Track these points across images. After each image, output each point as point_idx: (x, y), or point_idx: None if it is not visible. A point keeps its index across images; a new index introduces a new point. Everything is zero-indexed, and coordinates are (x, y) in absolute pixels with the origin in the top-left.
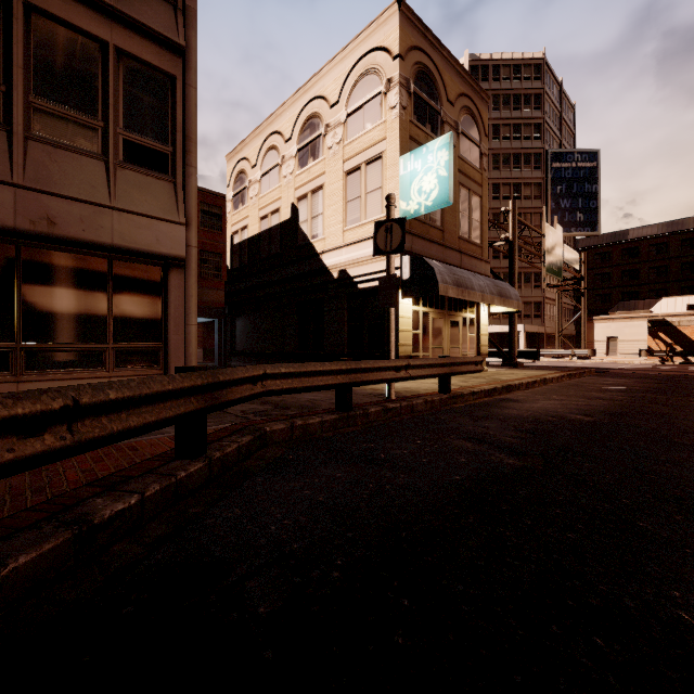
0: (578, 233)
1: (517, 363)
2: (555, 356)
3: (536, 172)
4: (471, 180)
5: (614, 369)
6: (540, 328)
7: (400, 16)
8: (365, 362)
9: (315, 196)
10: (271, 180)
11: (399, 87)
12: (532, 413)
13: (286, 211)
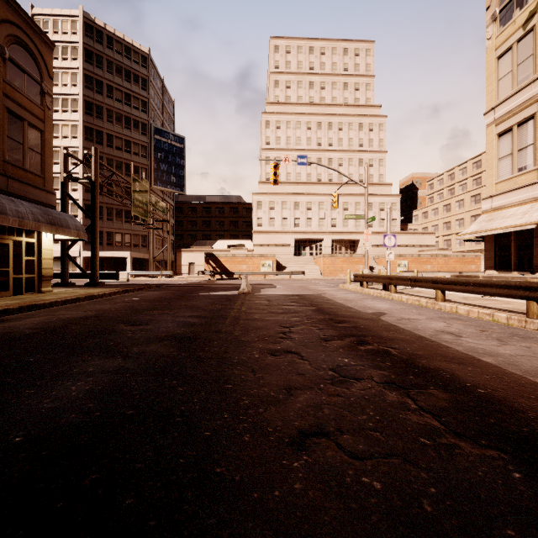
0: (172, 190)
1: (98, 283)
2: (151, 276)
3: (143, 137)
4: (26, 111)
5: (173, 284)
6: (146, 255)
7: None
8: None
9: None
10: None
11: None
12: None
13: None
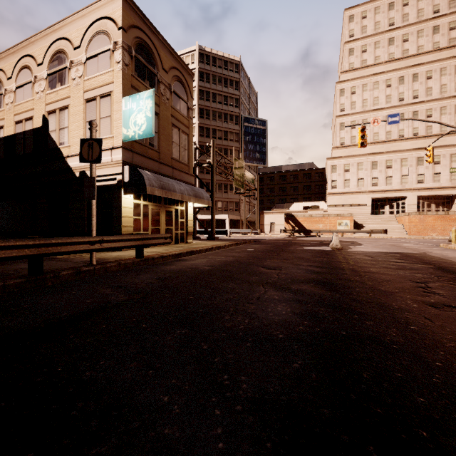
0: (257, 164)
1: (215, 237)
2: (243, 233)
3: (236, 126)
4: (181, 123)
5: (264, 240)
6: (238, 217)
7: (123, 1)
8: (58, 239)
9: (62, 113)
10: (25, 93)
11: (122, 49)
12: (182, 267)
13: (38, 120)
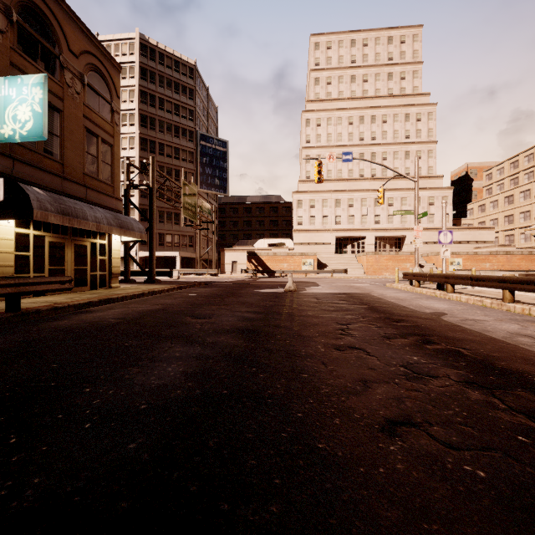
0: (216, 192)
1: (155, 280)
2: (198, 274)
3: (190, 144)
4: (100, 128)
5: (219, 282)
6: (192, 254)
7: None
8: None
9: None
10: None
11: None
12: (77, 322)
13: None
